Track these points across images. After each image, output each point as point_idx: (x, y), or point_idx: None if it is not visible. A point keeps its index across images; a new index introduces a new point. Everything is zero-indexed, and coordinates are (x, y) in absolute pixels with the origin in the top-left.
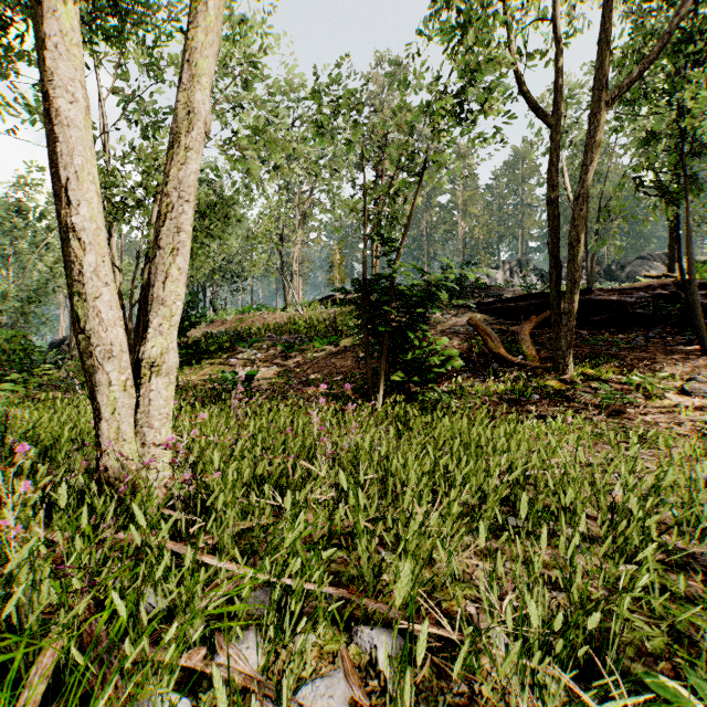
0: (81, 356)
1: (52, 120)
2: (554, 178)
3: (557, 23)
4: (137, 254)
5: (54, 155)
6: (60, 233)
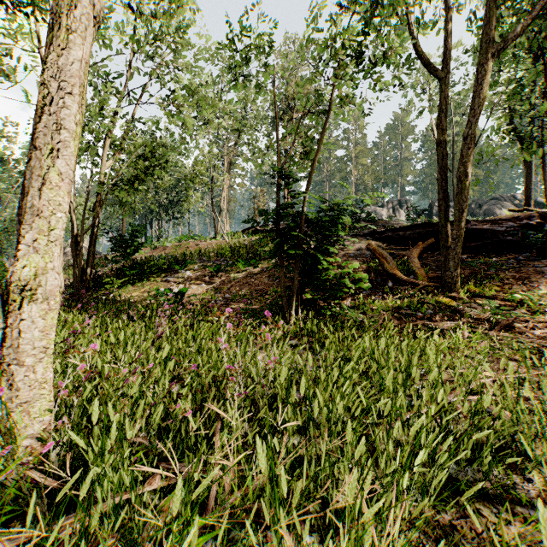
0: None
1: None
2: (441, 123)
3: None
4: (87, 190)
5: None
6: None
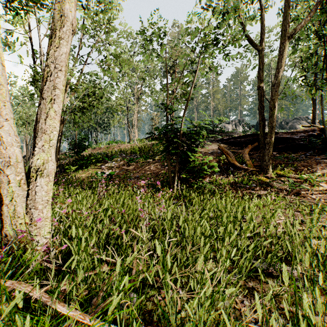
0: None
1: None
2: (261, 76)
3: (262, 0)
4: None
5: None
6: None
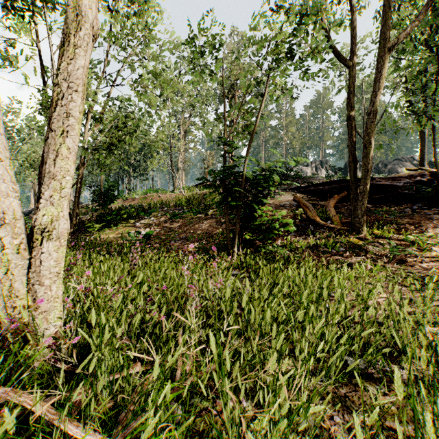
0: None
1: None
2: (352, 101)
3: None
4: None
5: None
6: None
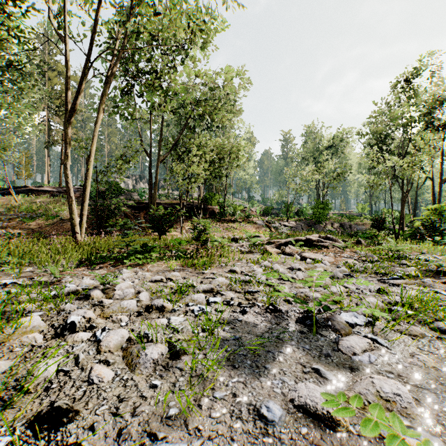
0: (72, 223)
1: (68, 186)
2: (149, 173)
3: (151, 125)
4: None
5: (68, 191)
6: (68, 204)
